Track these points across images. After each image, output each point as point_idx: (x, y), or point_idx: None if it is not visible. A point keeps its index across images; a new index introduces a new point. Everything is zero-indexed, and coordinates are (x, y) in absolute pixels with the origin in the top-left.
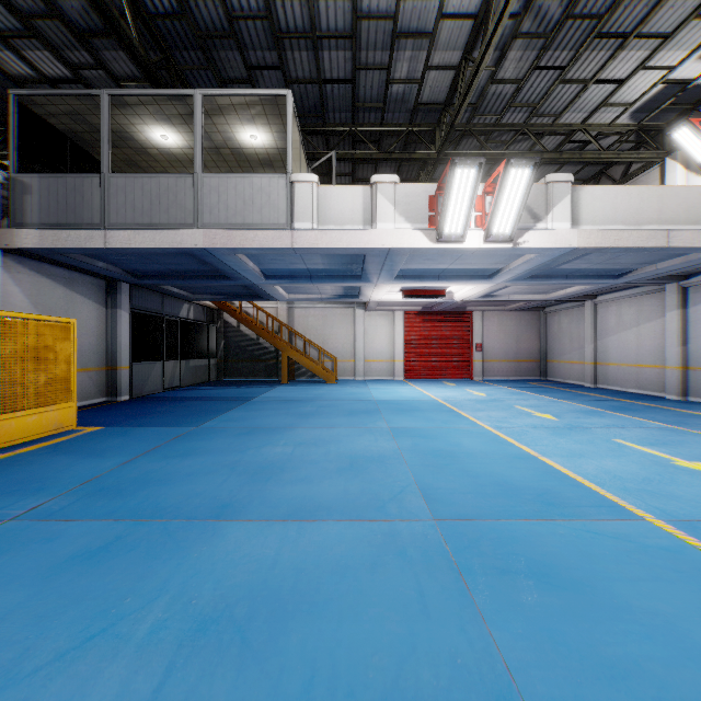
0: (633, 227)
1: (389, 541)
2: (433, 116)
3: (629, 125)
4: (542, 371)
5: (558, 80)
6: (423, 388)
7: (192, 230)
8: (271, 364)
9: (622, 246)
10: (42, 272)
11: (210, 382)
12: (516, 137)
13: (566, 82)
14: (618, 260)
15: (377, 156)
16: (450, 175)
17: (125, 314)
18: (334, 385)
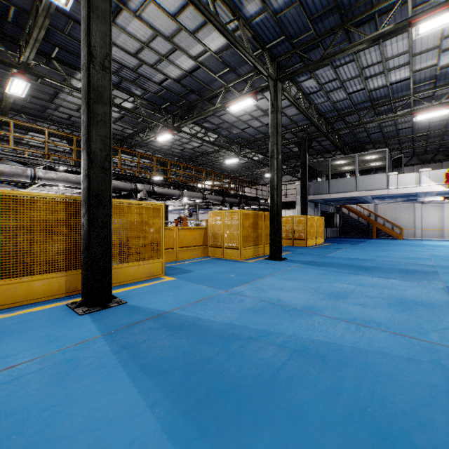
0: None
1: (417, 254)
2: None
3: None
4: None
5: None
6: None
7: (355, 192)
8: (365, 230)
9: None
10: None
11: (338, 237)
12: None
13: None
14: None
15: (425, 144)
16: None
17: (319, 213)
18: (401, 240)
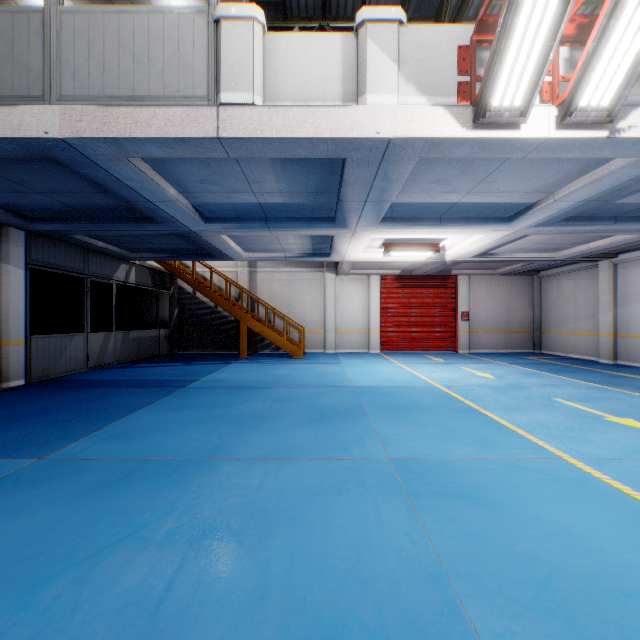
0: None
1: None
2: (430, 5)
3: None
4: (536, 343)
5: None
6: (408, 365)
7: (39, 106)
8: (230, 335)
9: None
10: None
11: (158, 357)
12: None
13: None
14: None
15: None
16: None
17: (18, 271)
18: (301, 360)
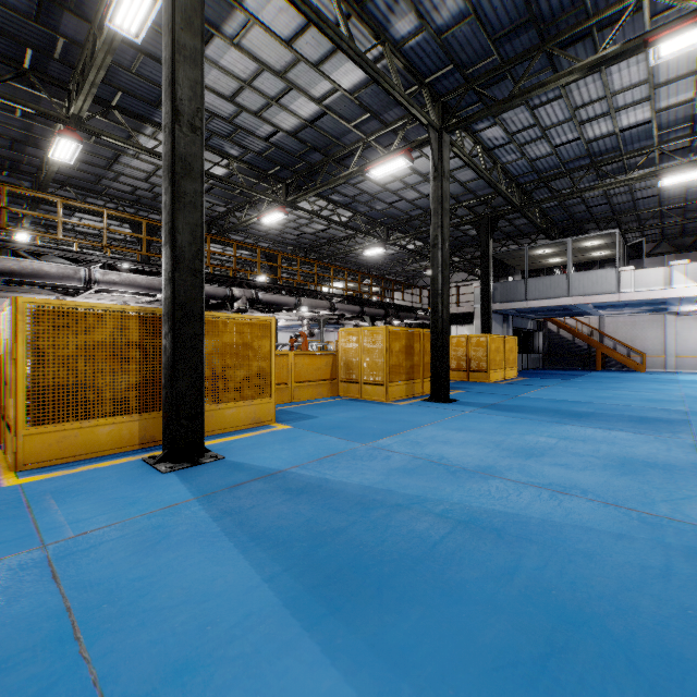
0: None
1: (663, 395)
2: None
3: None
4: None
5: None
6: None
7: (566, 298)
8: (584, 358)
9: None
10: None
11: (541, 368)
12: None
13: None
14: None
15: (679, 222)
16: None
17: (510, 331)
18: (643, 373)
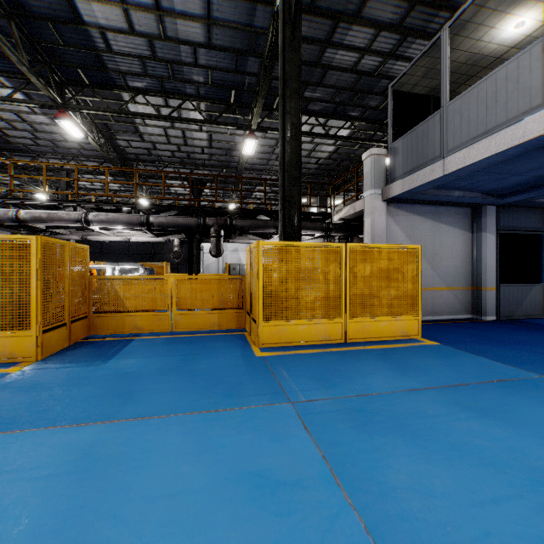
0: None
1: None
2: None
3: None
4: None
5: None
6: None
7: (538, 112)
8: None
9: None
10: (413, 212)
11: None
12: None
13: None
14: None
15: None
16: None
17: (490, 237)
18: None
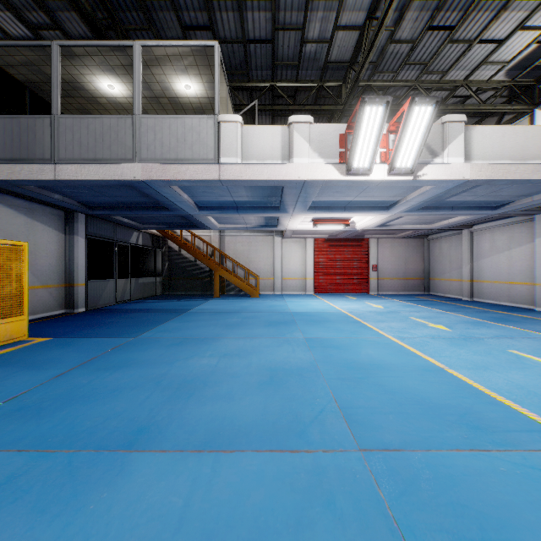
0: (518, 162)
1: (314, 483)
2: (339, 73)
3: (503, 81)
4: (426, 287)
5: (447, 40)
6: (330, 301)
7: (131, 164)
8: (206, 281)
9: (509, 179)
10: (4, 202)
11: (156, 296)
12: (408, 92)
13: (454, 42)
14: (499, 192)
15: (293, 107)
16: (360, 113)
17: (81, 240)
18: (257, 298)
